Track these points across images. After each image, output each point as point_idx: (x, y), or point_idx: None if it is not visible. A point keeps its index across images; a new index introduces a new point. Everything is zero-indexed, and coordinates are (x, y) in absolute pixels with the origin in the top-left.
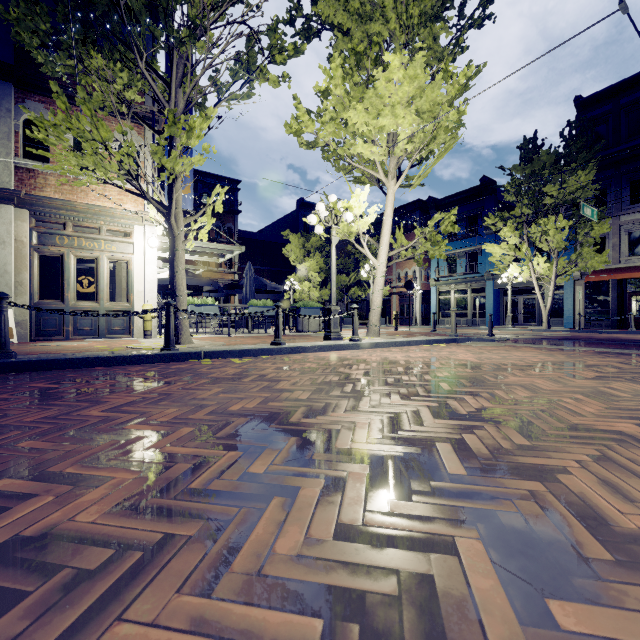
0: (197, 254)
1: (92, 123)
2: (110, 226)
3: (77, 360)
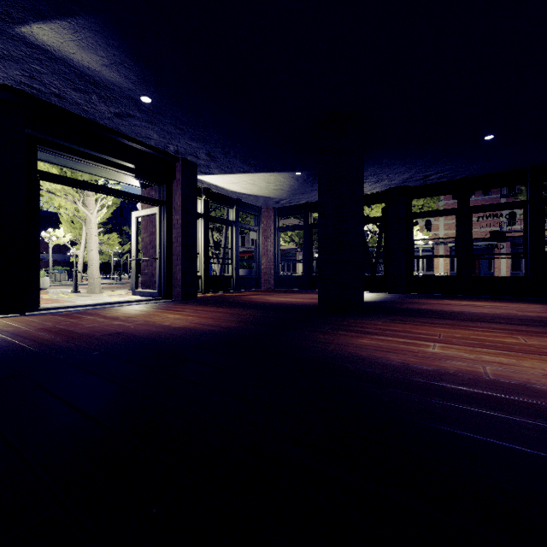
0: None
1: None
2: None
3: None
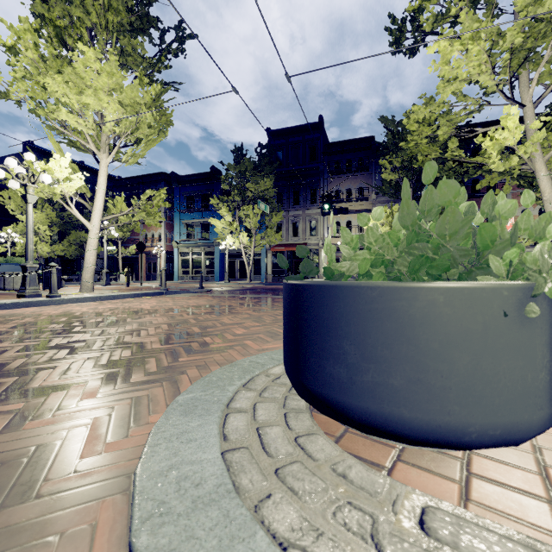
0: None
1: None
2: None
3: None
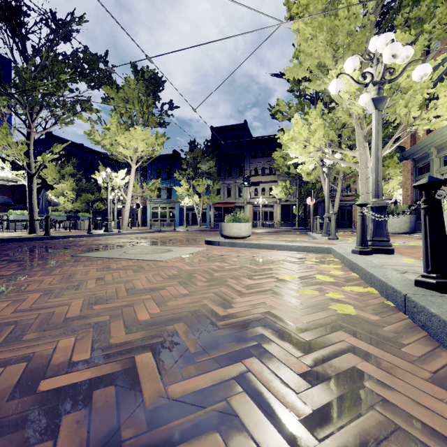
0: None
1: (5, 135)
2: None
3: (18, 239)
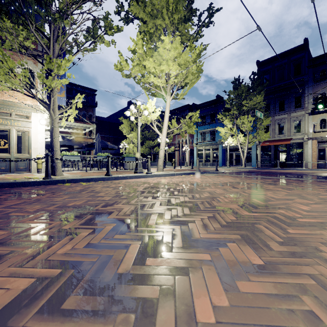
0: (70, 128)
1: (3, 58)
2: (17, 112)
3: None
